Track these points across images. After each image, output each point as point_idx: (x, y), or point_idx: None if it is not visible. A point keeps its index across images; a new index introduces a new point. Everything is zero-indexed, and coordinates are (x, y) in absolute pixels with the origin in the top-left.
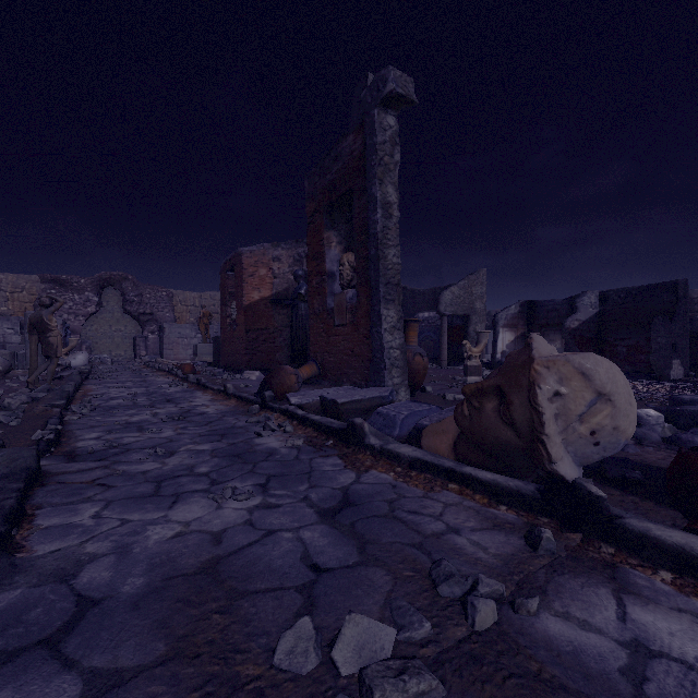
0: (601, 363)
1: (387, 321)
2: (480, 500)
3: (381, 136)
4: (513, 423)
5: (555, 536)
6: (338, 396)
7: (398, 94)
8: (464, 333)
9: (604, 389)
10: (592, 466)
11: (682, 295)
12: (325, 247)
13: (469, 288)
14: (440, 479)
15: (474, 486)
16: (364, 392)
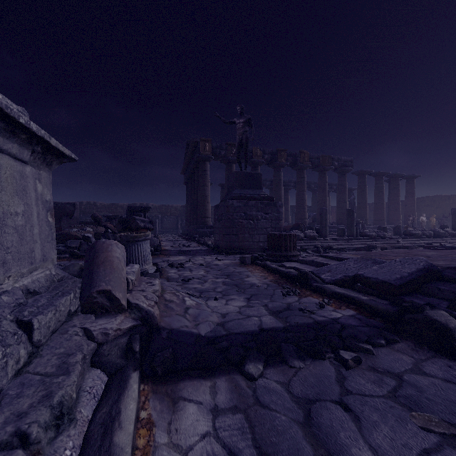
0: None
1: None
2: None
3: None
4: None
5: None
6: None
7: None
8: None
9: None
10: None
11: (76, 208)
12: None
13: None
14: None
15: None
16: None
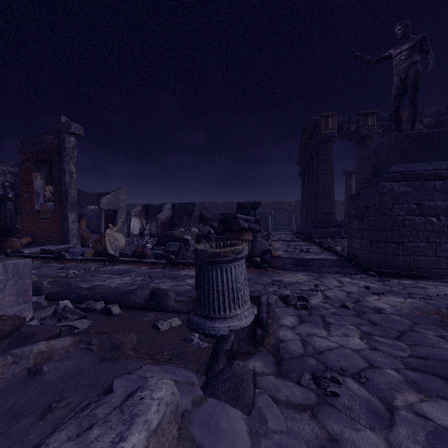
0: (116, 234)
1: (71, 218)
2: (97, 263)
3: (68, 145)
4: (102, 245)
5: (109, 264)
6: (51, 248)
7: (76, 133)
8: (114, 218)
9: (116, 238)
10: (127, 256)
11: (195, 207)
12: (34, 180)
13: (117, 196)
14: (89, 261)
15: (97, 261)
16: (62, 246)
